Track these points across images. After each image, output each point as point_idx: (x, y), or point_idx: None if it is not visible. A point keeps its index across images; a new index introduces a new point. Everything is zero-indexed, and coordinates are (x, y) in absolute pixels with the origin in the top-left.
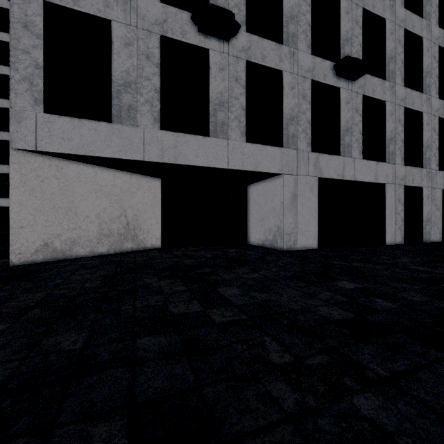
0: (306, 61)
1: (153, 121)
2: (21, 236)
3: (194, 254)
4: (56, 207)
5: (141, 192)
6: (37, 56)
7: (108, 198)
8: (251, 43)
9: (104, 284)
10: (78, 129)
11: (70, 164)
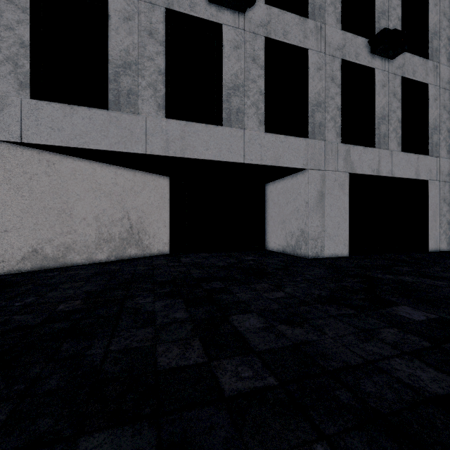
0: (336, 37)
1: (157, 107)
2: (5, 242)
3: (205, 263)
4: (47, 207)
5: (146, 192)
6: (22, 33)
7: (108, 198)
8: (271, 17)
9: (83, 306)
10: (69, 117)
11: (63, 159)
